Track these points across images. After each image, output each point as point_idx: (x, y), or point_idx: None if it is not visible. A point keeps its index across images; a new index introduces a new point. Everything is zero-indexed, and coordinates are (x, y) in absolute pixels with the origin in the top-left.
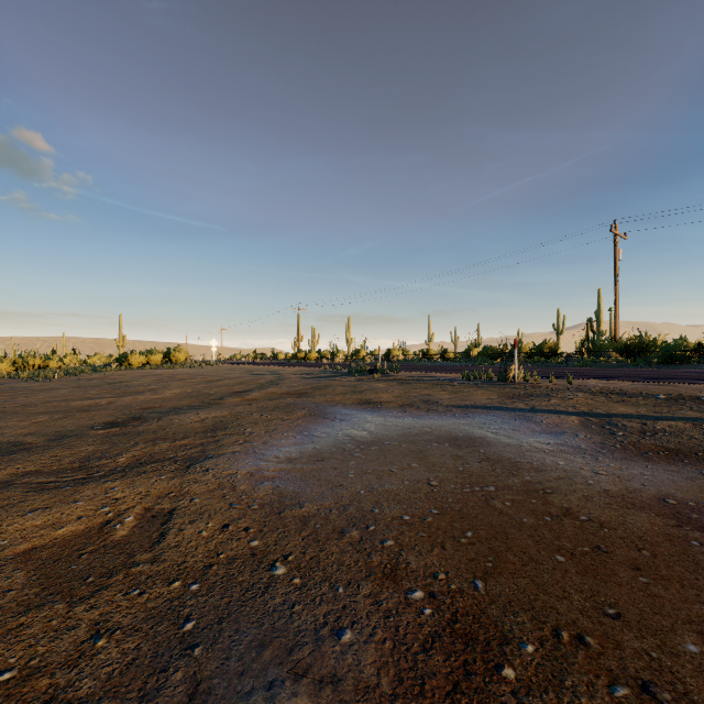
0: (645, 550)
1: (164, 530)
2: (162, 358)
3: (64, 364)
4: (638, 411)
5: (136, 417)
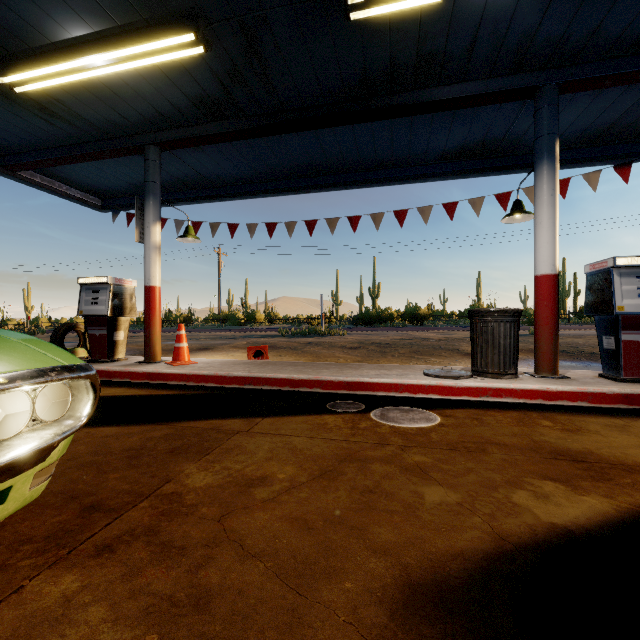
0: None
1: None
2: None
3: None
4: None
5: None
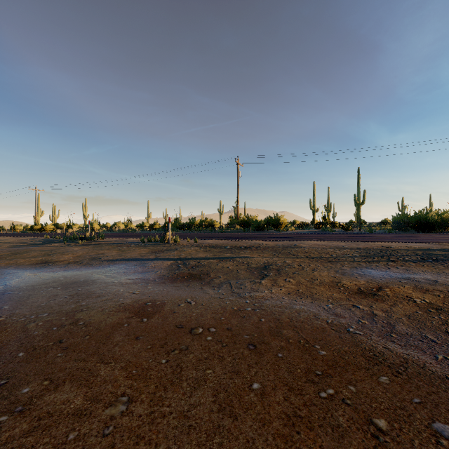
0: (89, 336)
1: None
2: None
3: None
4: (206, 256)
5: None
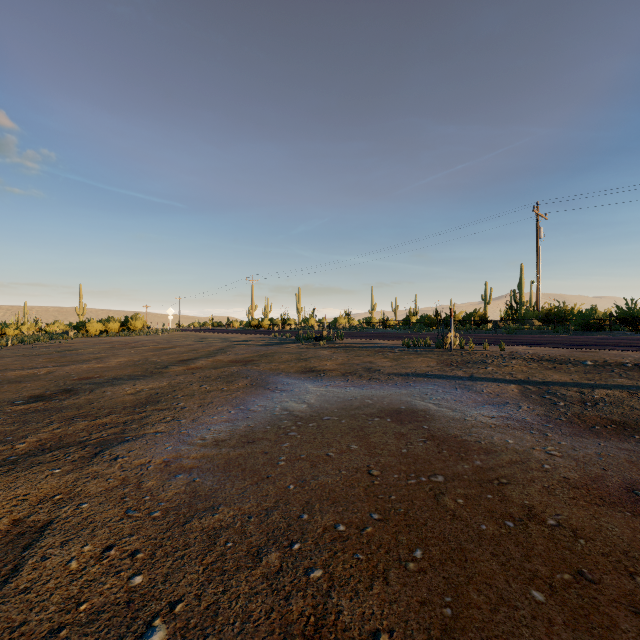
0: (639, 576)
1: (21, 560)
2: (119, 325)
3: (21, 332)
4: (572, 379)
5: (68, 389)
